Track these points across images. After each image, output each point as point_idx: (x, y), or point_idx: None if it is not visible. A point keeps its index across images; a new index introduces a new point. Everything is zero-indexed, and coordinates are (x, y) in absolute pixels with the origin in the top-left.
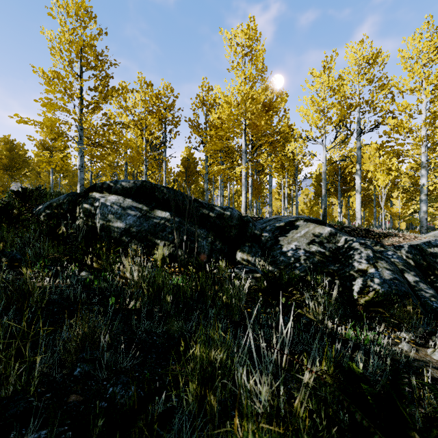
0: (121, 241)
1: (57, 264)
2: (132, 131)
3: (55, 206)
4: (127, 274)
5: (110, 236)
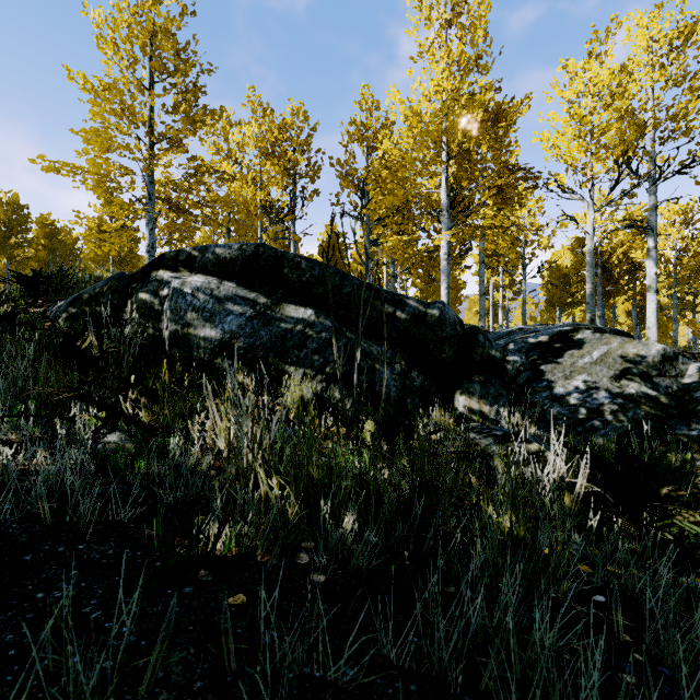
0: (213, 367)
1: (54, 413)
2: (238, 189)
3: (87, 299)
4: (220, 442)
5: (190, 356)
